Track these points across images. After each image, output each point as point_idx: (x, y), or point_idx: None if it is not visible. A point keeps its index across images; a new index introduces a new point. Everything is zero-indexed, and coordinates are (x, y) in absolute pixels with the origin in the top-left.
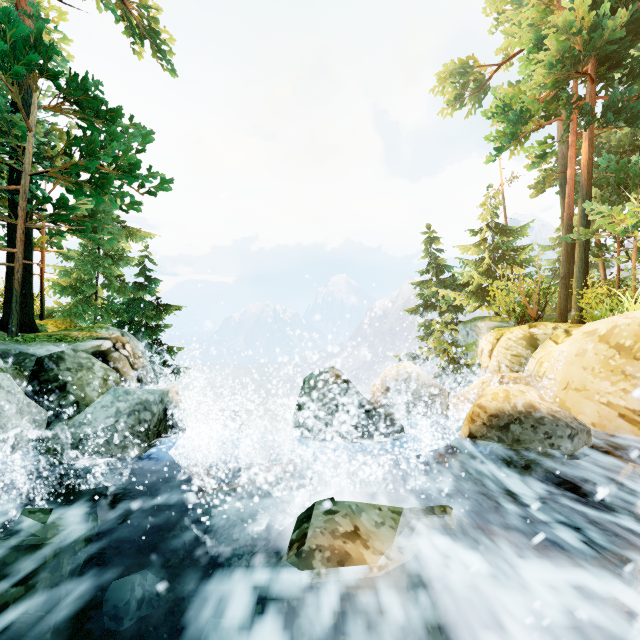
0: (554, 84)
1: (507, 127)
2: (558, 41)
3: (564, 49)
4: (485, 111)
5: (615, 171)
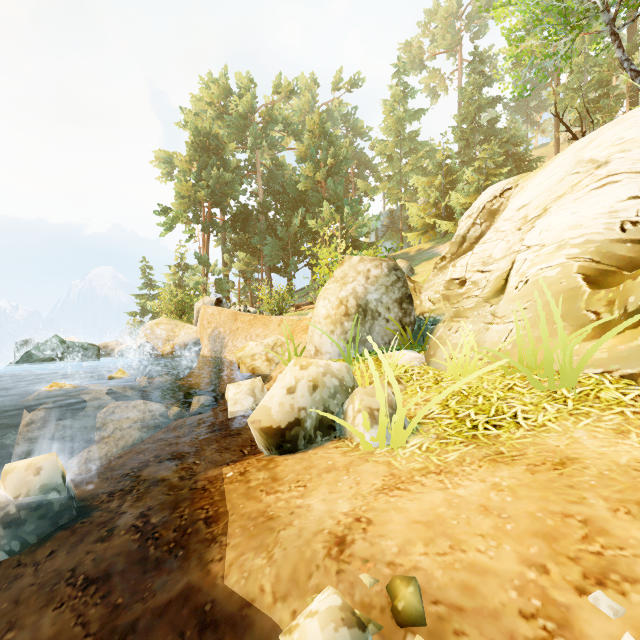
0: (189, 207)
1: (167, 222)
2: (183, 193)
3: (186, 197)
4: (155, 211)
5: (198, 259)
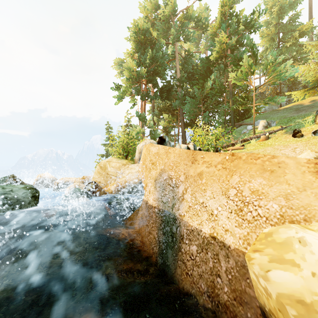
0: (132, 84)
1: (119, 94)
2: (128, 72)
3: (130, 75)
4: (112, 87)
5: (138, 116)
